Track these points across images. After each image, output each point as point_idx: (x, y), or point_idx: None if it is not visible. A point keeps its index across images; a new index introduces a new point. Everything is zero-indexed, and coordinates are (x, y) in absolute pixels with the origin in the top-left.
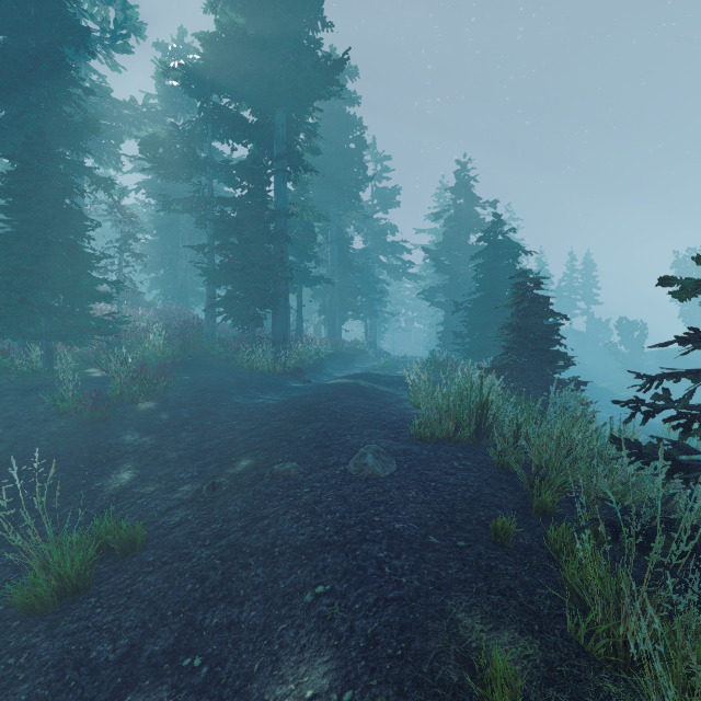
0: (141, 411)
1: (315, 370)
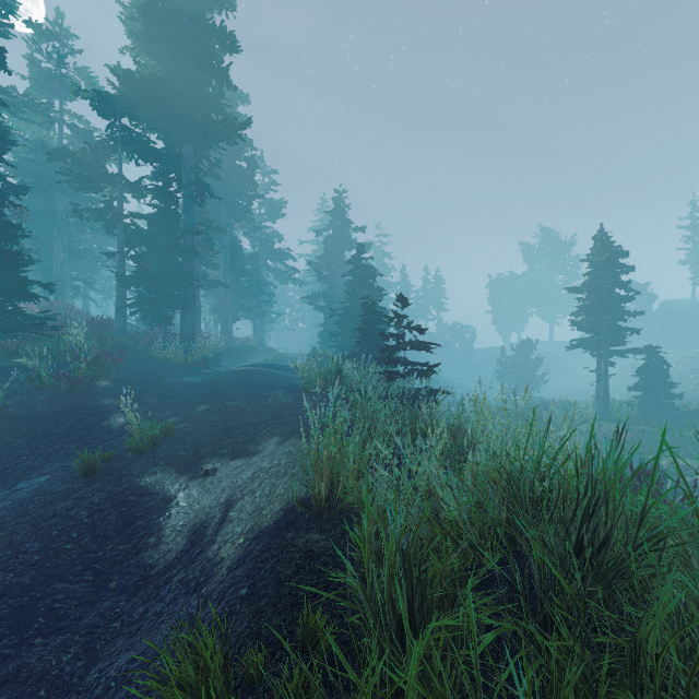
0: (103, 386)
1: (215, 363)
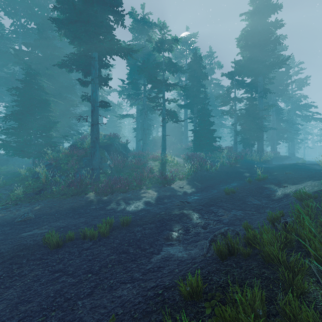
0: (238, 166)
1: (270, 163)
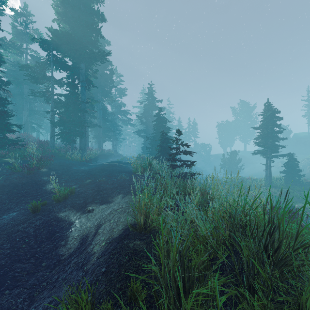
0: (43, 171)
1: (95, 161)
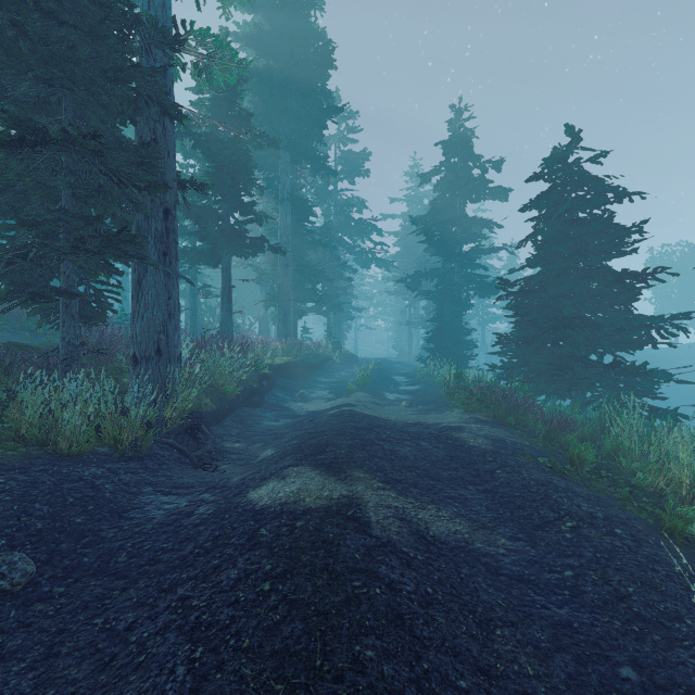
0: None
1: (251, 401)
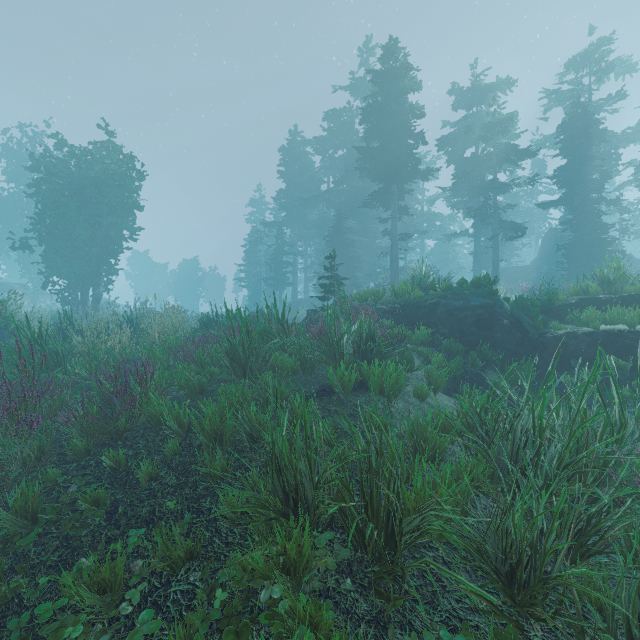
0: None
1: None
